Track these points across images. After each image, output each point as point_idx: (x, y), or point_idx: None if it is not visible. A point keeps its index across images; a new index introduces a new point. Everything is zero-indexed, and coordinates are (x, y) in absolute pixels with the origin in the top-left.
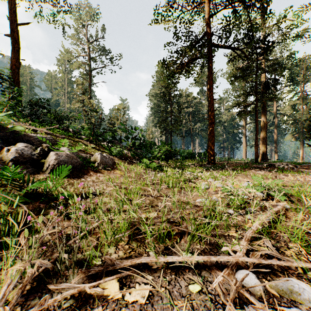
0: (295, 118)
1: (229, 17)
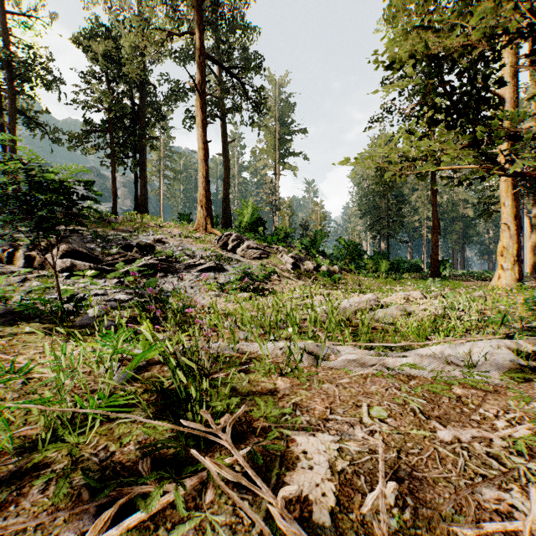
0: None
1: None
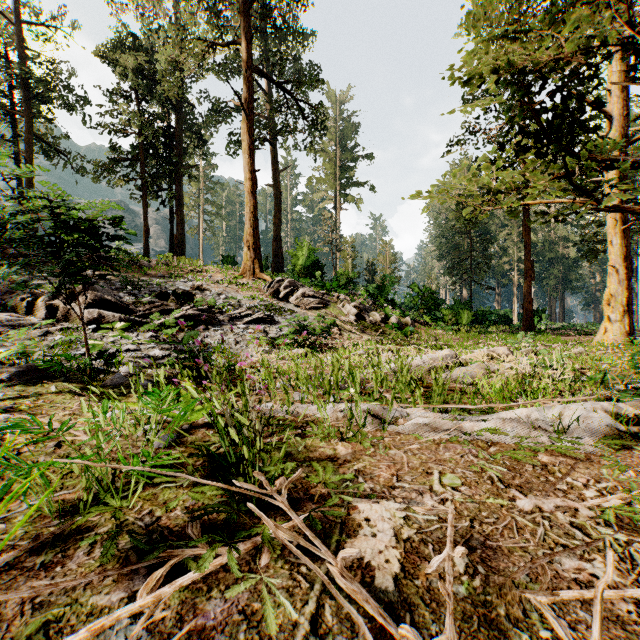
0: None
1: None
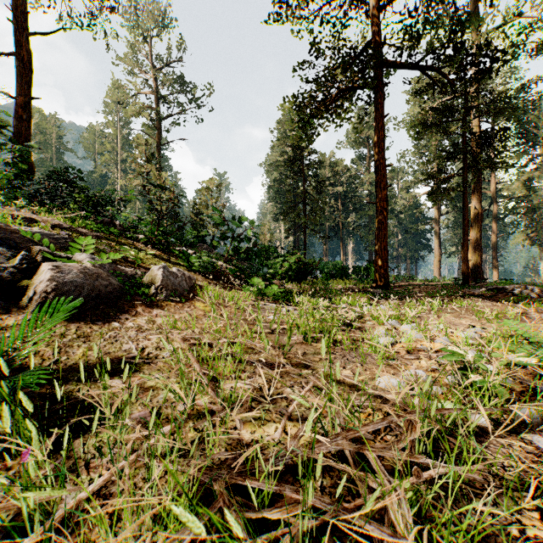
0: (530, 203)
1: (416, 11)
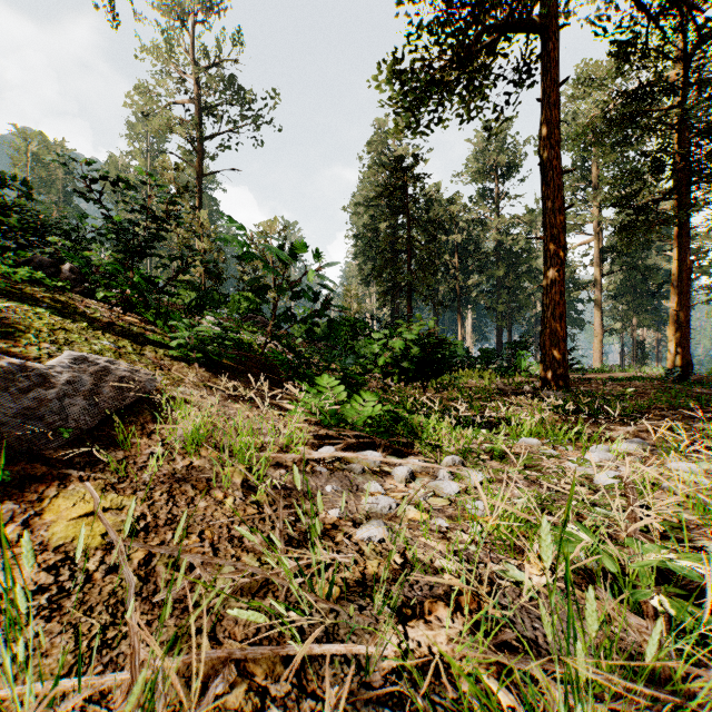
0: None
1: None
